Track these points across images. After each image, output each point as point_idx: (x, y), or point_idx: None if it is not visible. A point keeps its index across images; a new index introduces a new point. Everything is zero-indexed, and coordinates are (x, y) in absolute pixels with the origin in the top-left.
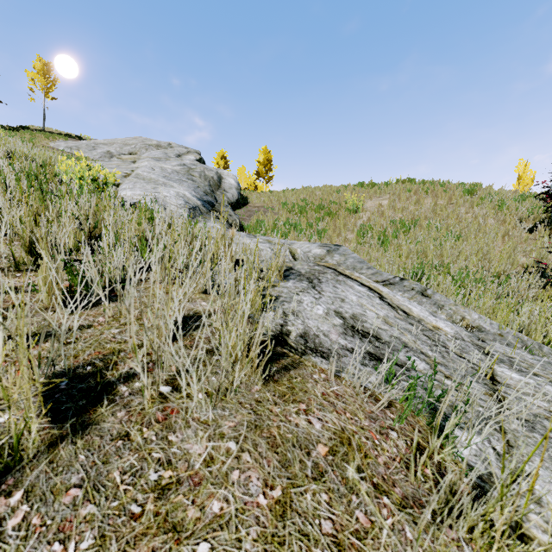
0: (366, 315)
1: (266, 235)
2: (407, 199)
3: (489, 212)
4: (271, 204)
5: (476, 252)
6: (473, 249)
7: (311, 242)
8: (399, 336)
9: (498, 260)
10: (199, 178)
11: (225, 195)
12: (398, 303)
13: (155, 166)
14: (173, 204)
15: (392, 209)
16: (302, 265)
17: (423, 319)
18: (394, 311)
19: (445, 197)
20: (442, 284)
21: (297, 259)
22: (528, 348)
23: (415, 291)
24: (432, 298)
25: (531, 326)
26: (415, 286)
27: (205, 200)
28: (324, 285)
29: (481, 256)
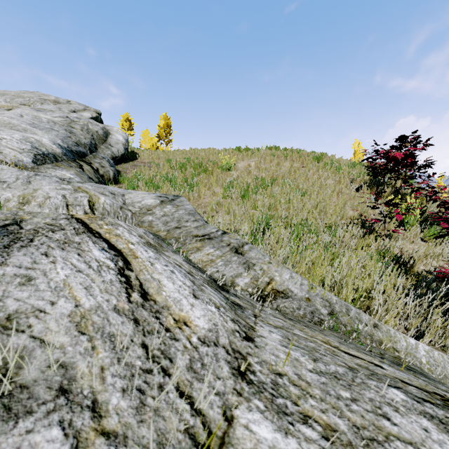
0: (48, 311)
1: (139, 187)
2: (271, 162)
3: (329, 174)
4: (158, 161)
5: (316, 206)
6: (313, 204)
7: (151, 192)
8: (75, 361)
9: (332, 213)
10: (80, 131)
11: (110, 149)
12: (147, 276)
13: (28, 113)
14: (11, 148)
15: (257, 168)
16: (45, 217)
17: (170, 305)
18: (123, 295)
19: (299, 162)
20: (279, 235)
21: (95, 209)
22: (332, 316)
23: (230, 247)
24: (245, 256)
25: (343, 283)
26: (233, 241)
27: (73, 150)
28: (25, 251)
29: (320, 209)
